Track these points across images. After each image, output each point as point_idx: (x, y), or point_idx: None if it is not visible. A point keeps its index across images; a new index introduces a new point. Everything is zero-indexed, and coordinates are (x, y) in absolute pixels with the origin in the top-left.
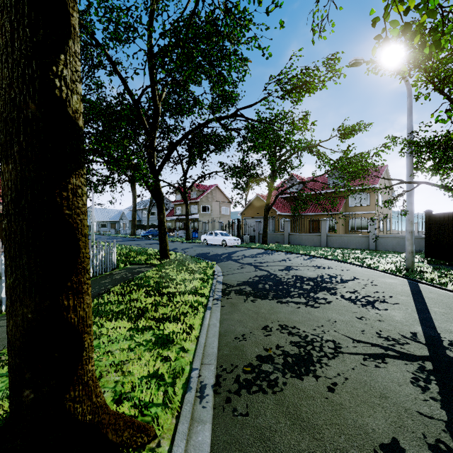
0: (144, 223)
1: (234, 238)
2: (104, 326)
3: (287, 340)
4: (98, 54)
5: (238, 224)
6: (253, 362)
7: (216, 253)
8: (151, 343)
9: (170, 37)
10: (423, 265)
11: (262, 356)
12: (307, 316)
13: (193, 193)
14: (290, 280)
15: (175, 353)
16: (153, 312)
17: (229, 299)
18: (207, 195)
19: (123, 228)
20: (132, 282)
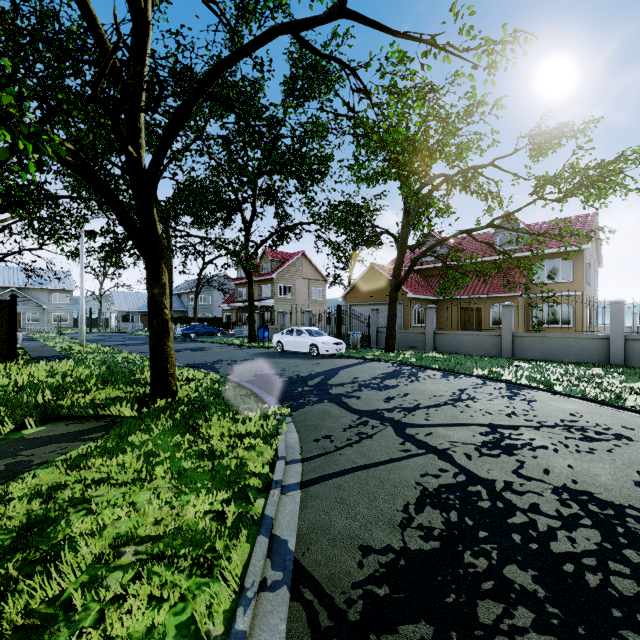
0: (191, 314)
1: (333, 341)
2: None
3: None
4: None
5: (340, 315)
6: None
7: (297, 373)
8: None
9: None
10: None
11: None
12: None
13: (265, 265)
14: (589, 543)
15: None
16: None
17: None
18: (287, 267)
19: None
20: None
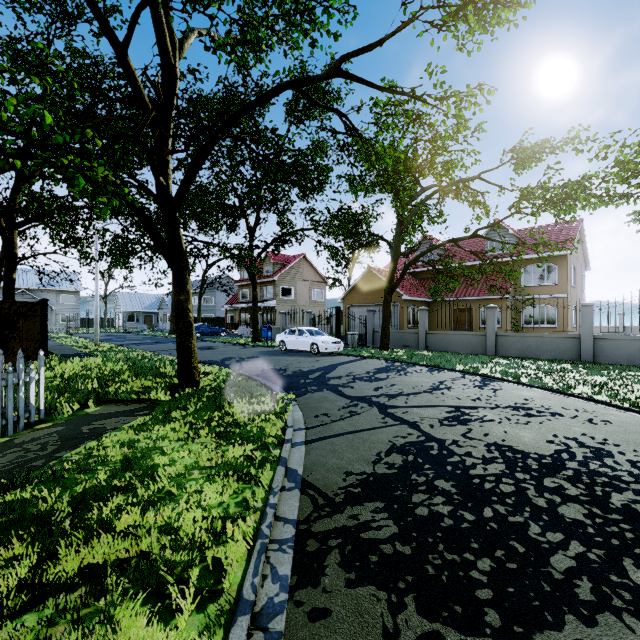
0: (195, 314)
1: (332, 340)
2: None
3: None
4: None
5: (339, 316)
6: None
7: (299, 368)
8: None
9: None
10: None
11: None
12: None
13: (267, 268)
14: (495, 470)
15: None
16: None
17: (320, 621)
18: (288, 270)
19: (163, 323)
20: (4, 495)
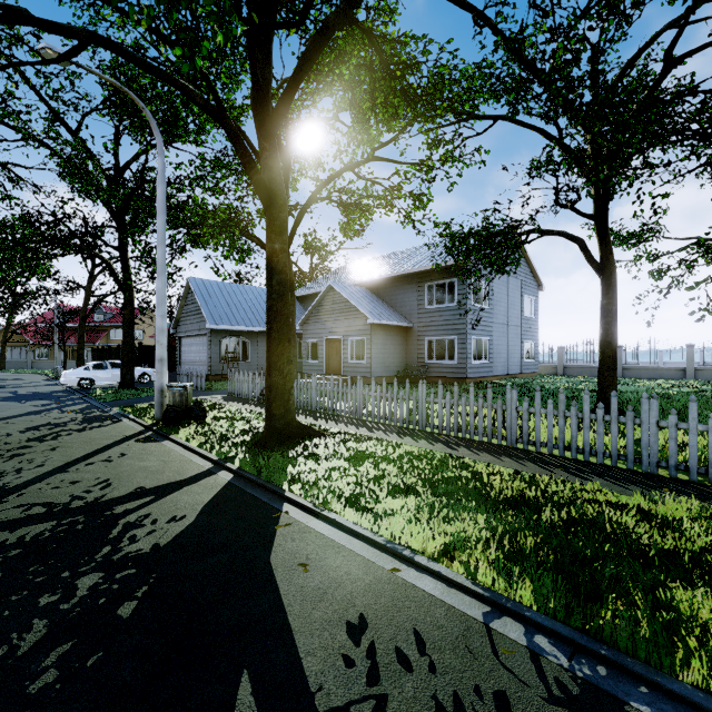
0: None
1: None
2: None
3: None
4: None
5: None
6: None
7: None
8: None
9: None
10: None
11: None
12: None
13: None
14: None
15: None
16: None
17: None
18: None
19: None
20: None
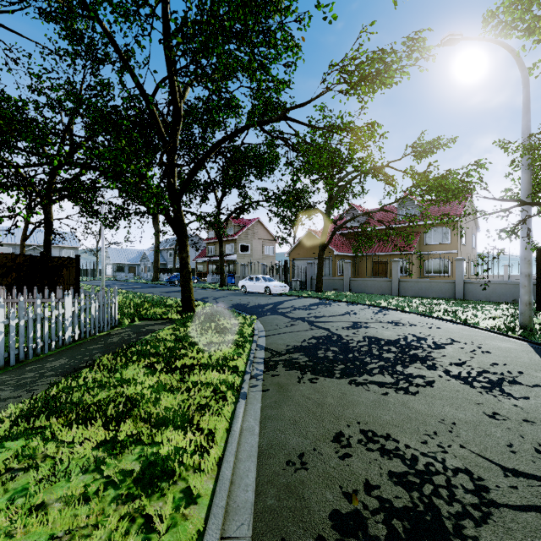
0: (170, 266)
1: (280, 285)
2: (57, 437)
3: (382, 468)
4: (103, 44)
5: (286, 267)
6: (326, 532)
7: (258, 303)
8: (132, 479)
9: (195, 14)
10: (538, 321)
11: (343, 515)
12: (404, 412)
13: (229, 229)
14: (362, 344)
15: (170, 509)
16: (150, 405)
17: (275, 376)
18: (246, 231)
19: (144, 273)
20: (132, 347)
